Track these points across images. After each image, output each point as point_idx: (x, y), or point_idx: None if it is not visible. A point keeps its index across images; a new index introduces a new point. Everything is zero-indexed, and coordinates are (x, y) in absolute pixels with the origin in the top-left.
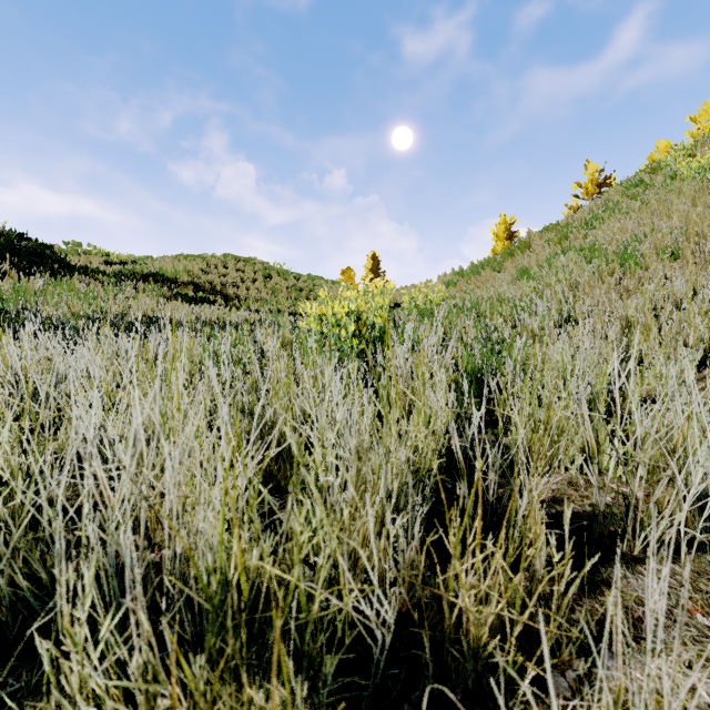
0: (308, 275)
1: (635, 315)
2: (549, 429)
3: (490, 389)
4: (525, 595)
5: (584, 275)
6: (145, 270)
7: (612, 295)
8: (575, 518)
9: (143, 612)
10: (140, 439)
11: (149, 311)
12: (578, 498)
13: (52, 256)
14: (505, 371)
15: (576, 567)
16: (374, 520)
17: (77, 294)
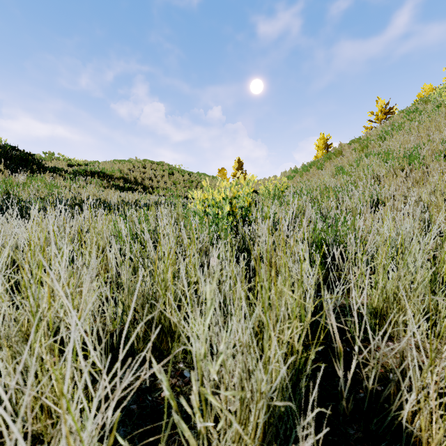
0: (197, 173)
1: (428, 199)
2: (397, 299)
3: (333, 257)
4: None
5: (383, 171)
6: (93, 169)
7: (410, 184)
8: (438, 393)
9: None
10: (12, 333)
11: (91, 196)
12: None
13: (33, 161)
14: (347, 244)
15: None
16: None
17: (45, 185)
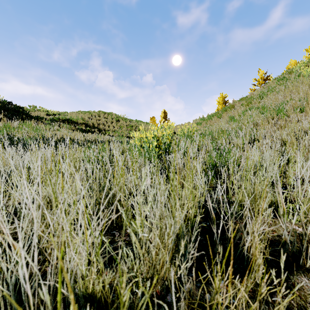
0: (136, 120)
1: (286, 138)
2: (254, 195)
3: (221, 173)
4: (251, 294)
5: (260, 119)
6: (64, 117)
7: (275, 128)
8: (271, 244)
9: (37, 308)
10: None
11: (64, 136)
12: (270, 232)
13: (23, 112)
14: (229, 165)
15: (276, 275)
16: (168, 258)
17: (32, 128)
